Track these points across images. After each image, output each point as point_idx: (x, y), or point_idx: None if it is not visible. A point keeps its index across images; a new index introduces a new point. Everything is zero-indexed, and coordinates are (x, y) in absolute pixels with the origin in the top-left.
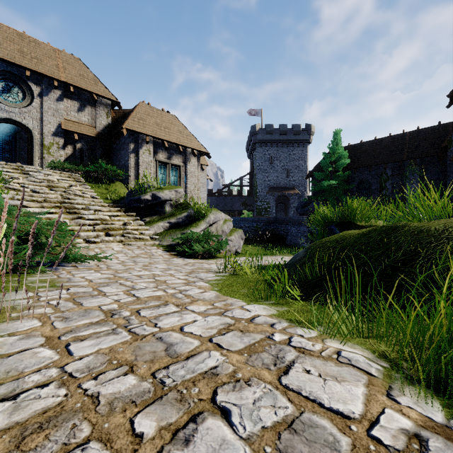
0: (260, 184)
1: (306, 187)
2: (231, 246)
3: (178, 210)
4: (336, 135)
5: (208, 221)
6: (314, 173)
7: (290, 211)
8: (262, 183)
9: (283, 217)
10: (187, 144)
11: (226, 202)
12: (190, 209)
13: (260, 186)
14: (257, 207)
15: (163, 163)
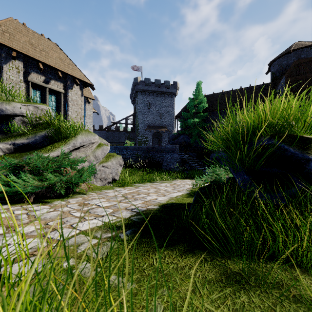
0: (141, 123)
1: (173, 126)
2: (106, 173)
3: (33, 129)
4: (198, 85)
5: (72, 143)
6: (182, 113)
7: (162, 144)
8: (142, 122)
9: (159, 146)
10: (68, 71)
11: (114, 135)
12: (51, 128)
13: (140, 124)
14: (138, 140)
15: (39, 86)
